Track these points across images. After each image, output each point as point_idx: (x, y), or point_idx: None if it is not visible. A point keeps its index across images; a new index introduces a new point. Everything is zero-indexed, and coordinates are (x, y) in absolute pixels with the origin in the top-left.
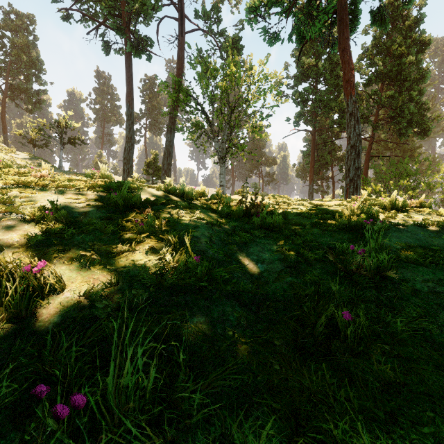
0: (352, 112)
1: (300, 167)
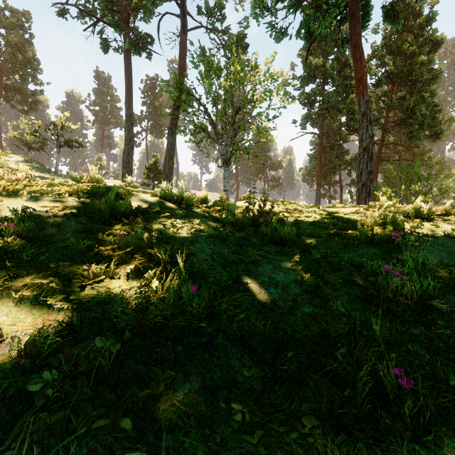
0: (364, 112)
1: (307, 171)
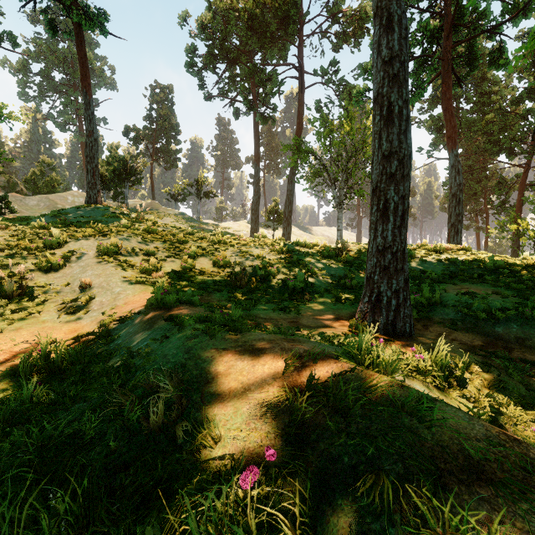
0: (453, 164)
1: (445, 199)
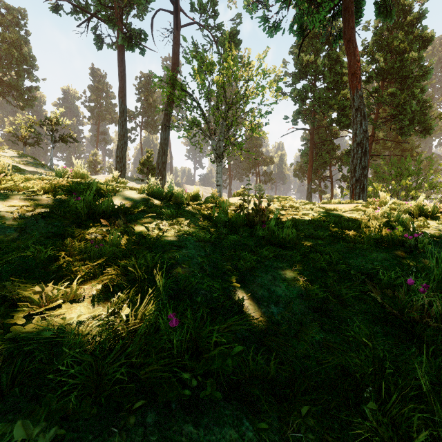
0: (358, 107)
1: (298, 166)
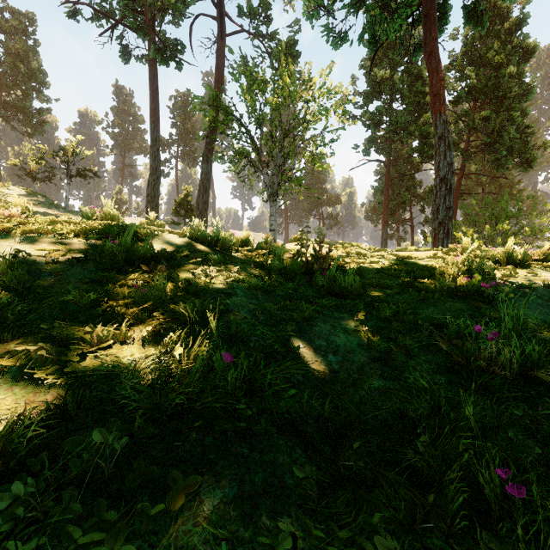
0: (441, 134)
1: (371, 207)
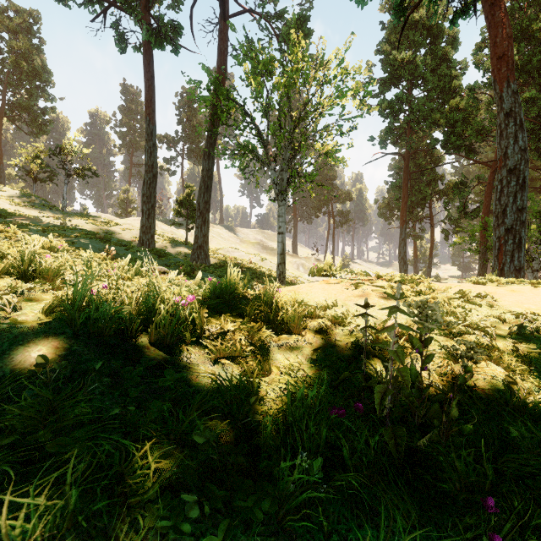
0: (510, 110)
1: (385, 204)
